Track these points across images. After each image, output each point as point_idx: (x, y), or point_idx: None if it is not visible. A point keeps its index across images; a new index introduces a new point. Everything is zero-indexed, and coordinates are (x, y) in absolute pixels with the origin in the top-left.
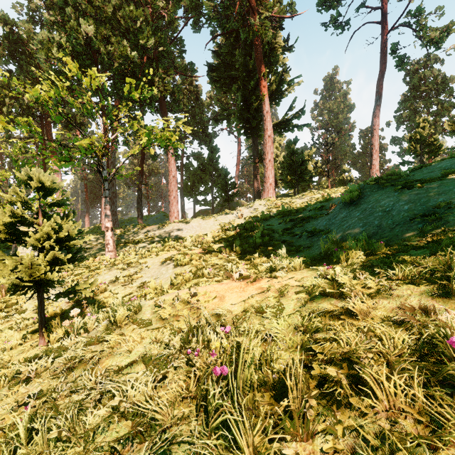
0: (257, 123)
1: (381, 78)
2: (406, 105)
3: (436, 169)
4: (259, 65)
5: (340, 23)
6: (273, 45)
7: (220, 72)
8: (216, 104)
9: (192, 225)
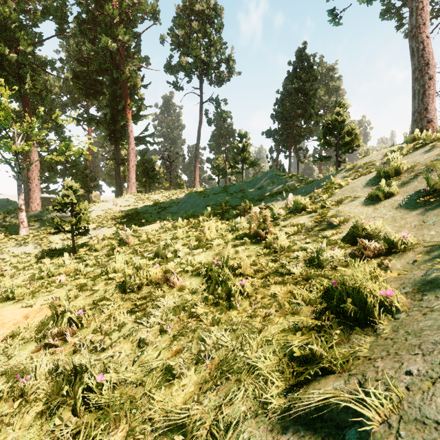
0: (121, 135)
1: (200, 128)
2: (214, 139)
3: (214, 190)
4: (126, 96)
5: (178, 87)
6: (135, 83)
7: (84, 82)
8: (66, 94)
9: None
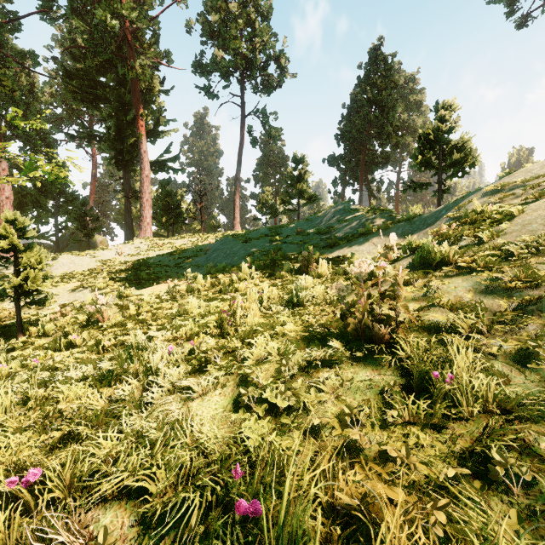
0: (131, 157)
1: (241, 150)
2: (261, 168)
3: (259, 233)
4: (137, 102)
5: (211, 93)
6: (151, 86)
7: (80, 83)
8: (60, 105)
9: (62, 261)
